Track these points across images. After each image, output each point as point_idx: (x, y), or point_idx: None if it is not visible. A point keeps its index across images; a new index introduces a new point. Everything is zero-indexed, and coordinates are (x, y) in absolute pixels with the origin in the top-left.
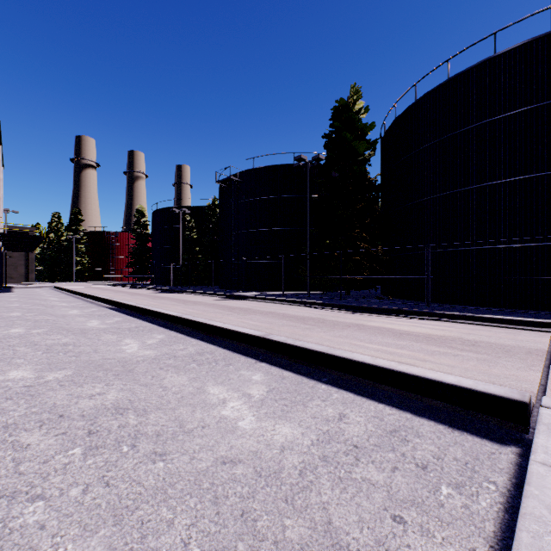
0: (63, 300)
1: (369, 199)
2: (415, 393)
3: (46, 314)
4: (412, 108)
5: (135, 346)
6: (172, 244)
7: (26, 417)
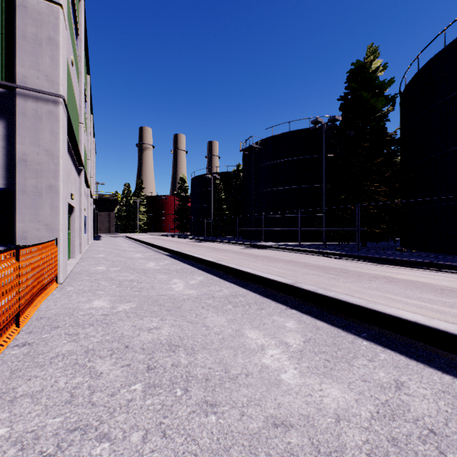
0: (131, 246)
1: (388, 153)
2: None
3: (119, 256)
4: (440, 55)
5: (181, 285)
6: (205, 203)
7: (101, 345)
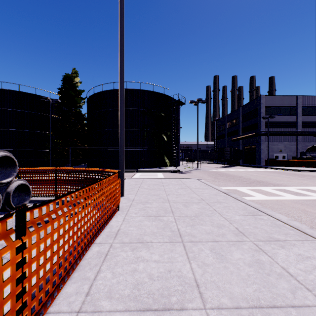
0: None
1: (83, 125)
2: None
3: None
4: (101, 93)
5: None
6: None
7: None
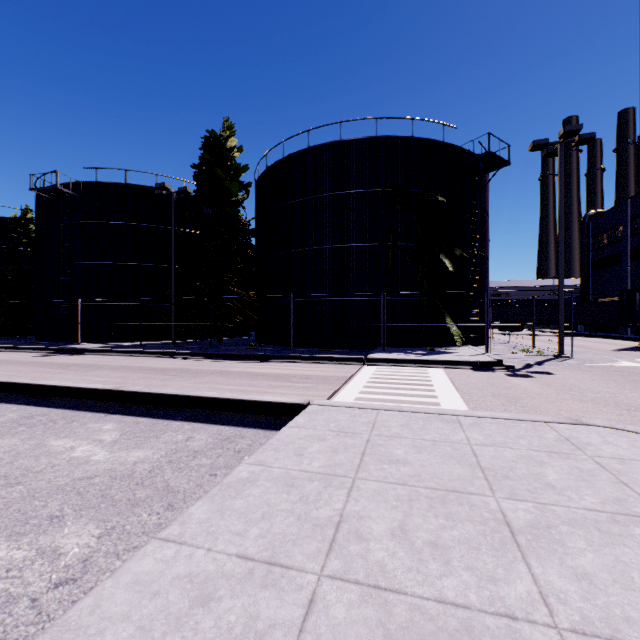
0: None
1: (242, 243)
2: (248, 413)
3: None
4: (281, 163)
5: None
6: None
7: None
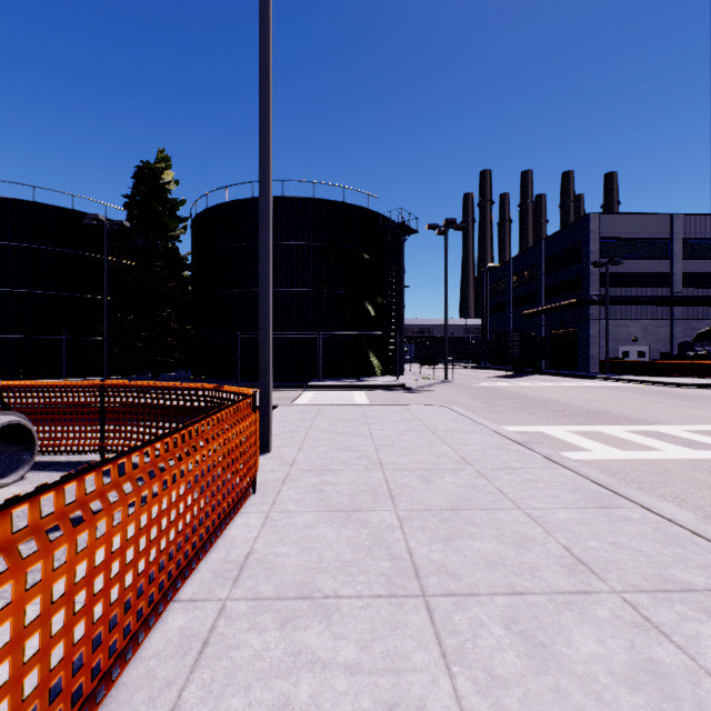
0: None
1: (182, 280)
2: None
3: None
4: (224, 206)
5: None
6: None
7: None
